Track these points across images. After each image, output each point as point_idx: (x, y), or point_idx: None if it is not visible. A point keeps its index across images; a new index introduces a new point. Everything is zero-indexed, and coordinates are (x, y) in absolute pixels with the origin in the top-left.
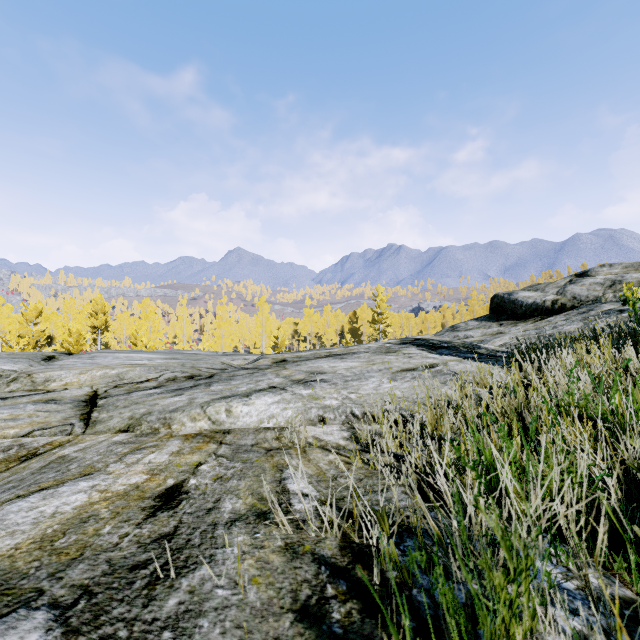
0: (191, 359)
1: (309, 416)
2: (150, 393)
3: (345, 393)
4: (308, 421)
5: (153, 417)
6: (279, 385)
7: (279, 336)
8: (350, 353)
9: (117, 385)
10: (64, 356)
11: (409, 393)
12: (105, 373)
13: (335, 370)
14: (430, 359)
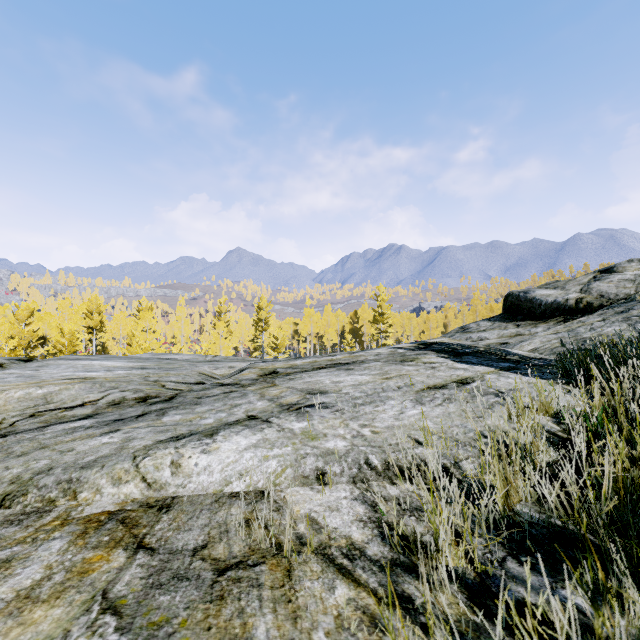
0: (163, 368)
1: (302, 470)
2: (74, 427)
3: (355, 426)
4: (300, 479)
5: (50, 479)
6: (261, 414)
7: (279, 336)
8: (357, 362)
9: (35, 413)
10: (17, 363)
11: (445, 425)
12: (27, 394)
13: (340, 388)
14: (460, 371)
